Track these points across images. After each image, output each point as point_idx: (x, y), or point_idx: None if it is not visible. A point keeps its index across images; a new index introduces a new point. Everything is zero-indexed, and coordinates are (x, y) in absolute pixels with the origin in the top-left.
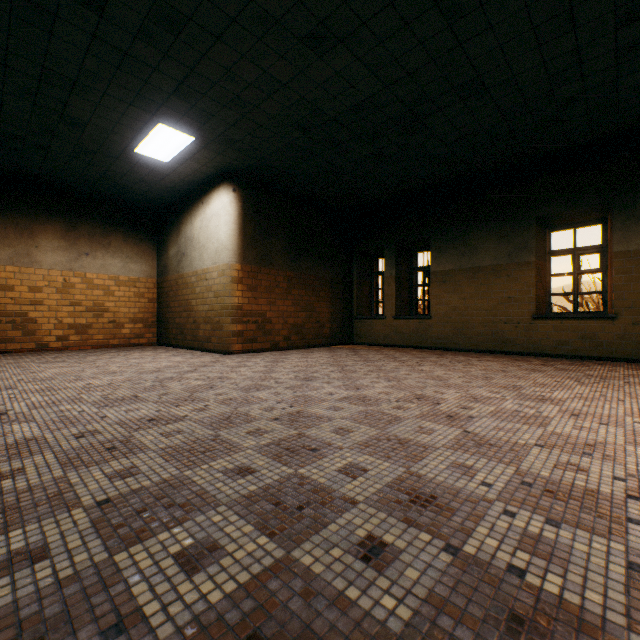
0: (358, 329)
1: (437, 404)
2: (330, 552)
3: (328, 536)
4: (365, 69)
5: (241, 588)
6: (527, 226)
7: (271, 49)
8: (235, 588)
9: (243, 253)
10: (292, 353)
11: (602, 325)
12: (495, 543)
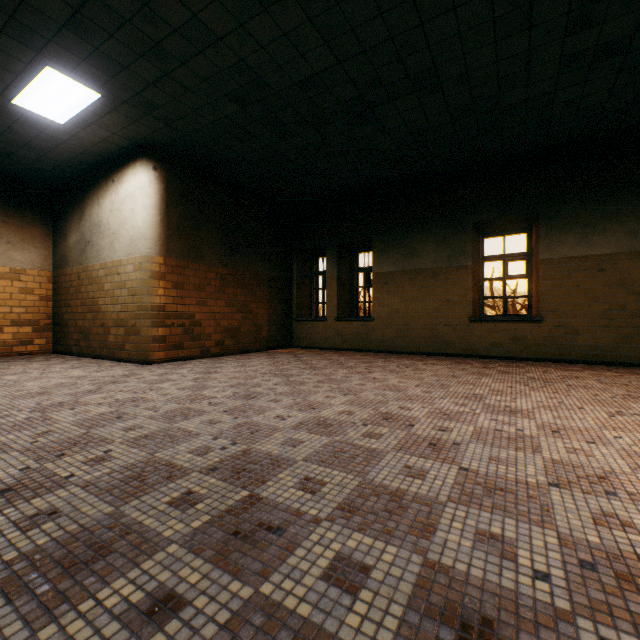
0: (298, 331)
1: (410, 426)
2: None
3: None
4: (317, 35)
5: None
6: (465, 231)
7: None
8: None
9: (166, 244)
10: (226, 360)
11: (530, 328)
12: None
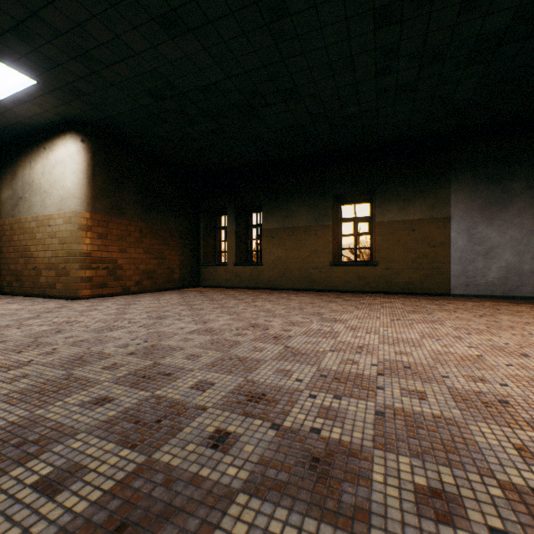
0: (205, 274)
1: (267, 329)
2: (186, 448)
3: (184, 437)
4: (211, 59)
5: (107, 494)
6: (327, 200)
7: (125, 18)
8: (101, 495)
9: (93, 202)
10: (144, 296)
11: (370, 270)
12: (304, 416)
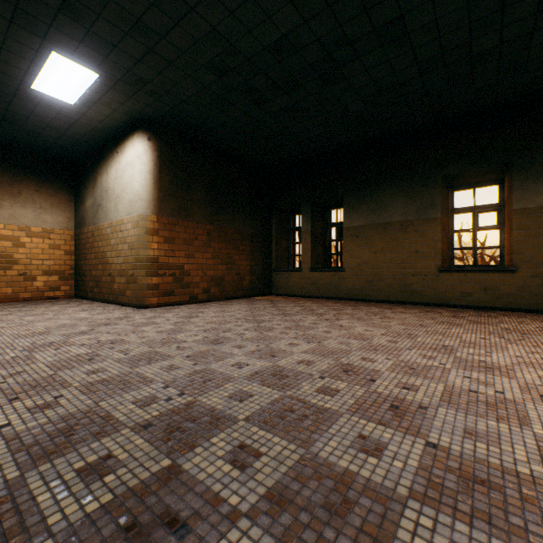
0: (277, 281)
1: (371, 381)
2: None
3: None
4: None
5: None
6: (434, 184)
7: None
8: None
9: (159, 204)
10: (210, 306)
11: (503, 277)
12: None
